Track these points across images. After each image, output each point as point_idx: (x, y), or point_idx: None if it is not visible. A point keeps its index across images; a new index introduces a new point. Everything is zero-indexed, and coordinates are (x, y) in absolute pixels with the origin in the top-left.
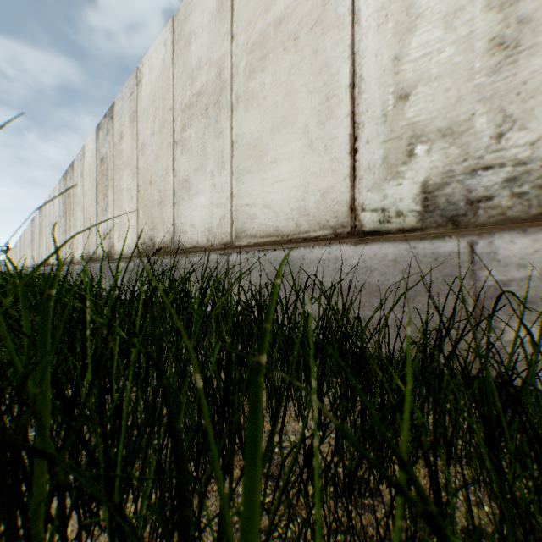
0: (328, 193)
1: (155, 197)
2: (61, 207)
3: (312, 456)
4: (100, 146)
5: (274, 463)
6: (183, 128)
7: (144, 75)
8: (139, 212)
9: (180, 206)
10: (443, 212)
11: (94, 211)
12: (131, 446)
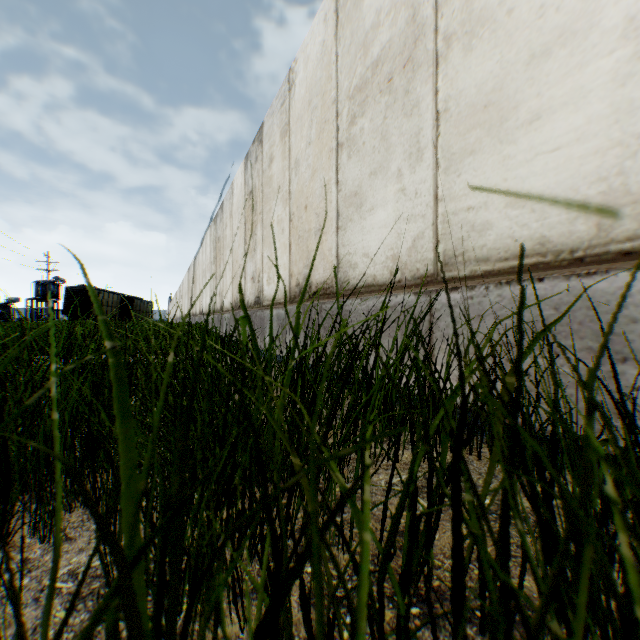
0: None
1: (311, 225)
2: (211, 253)
3: None
4: (248, 178)
5: None
6: (351, 121)
7: (297, 74)
8: (291, 247)
9: (347, 230)
10: None
11: (242, 252)
12: None
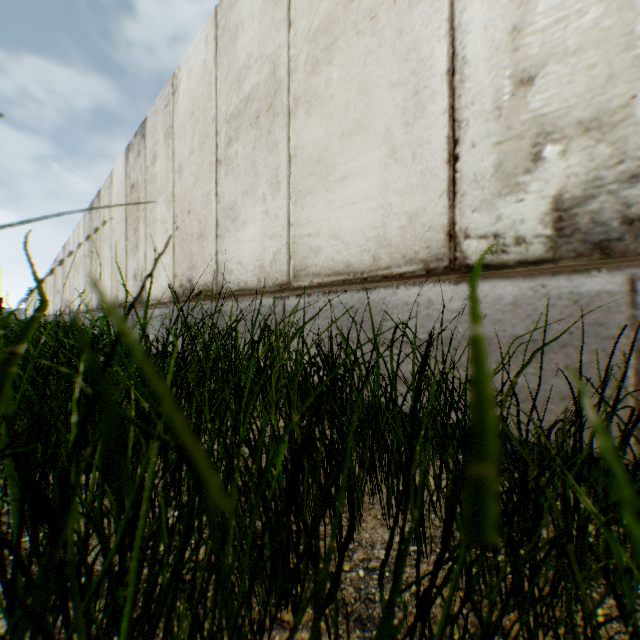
0: (417, 216)
1: (194, 229)
2: (86, 245)
3: (428, 605)
4: (130, 170)
5: (361, 597)
6: (228, 143)
7: (181, 82)
8: (175, 249)
9: (225, 239)
10: (585, 237)
11: (123, 248)
12: (153, 580)
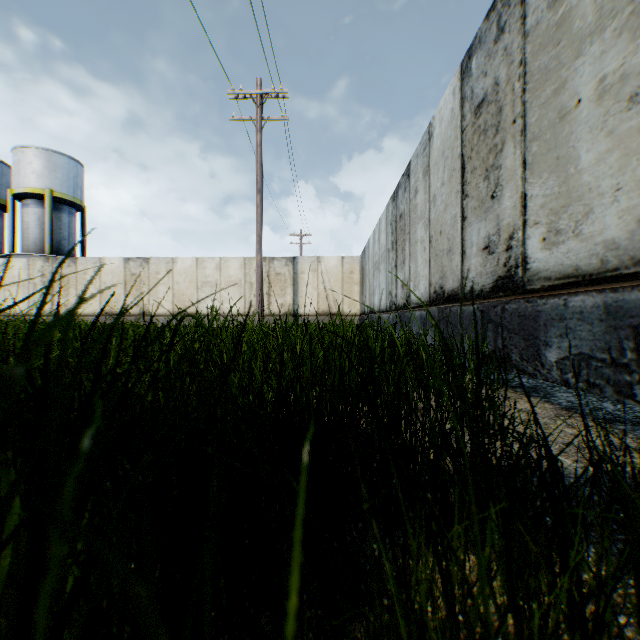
0: (27, 310)
1: None
2: None
3: None
4: None
5: None
6: None
7: None
8: None
9: None
10: None
11: None
12: None
